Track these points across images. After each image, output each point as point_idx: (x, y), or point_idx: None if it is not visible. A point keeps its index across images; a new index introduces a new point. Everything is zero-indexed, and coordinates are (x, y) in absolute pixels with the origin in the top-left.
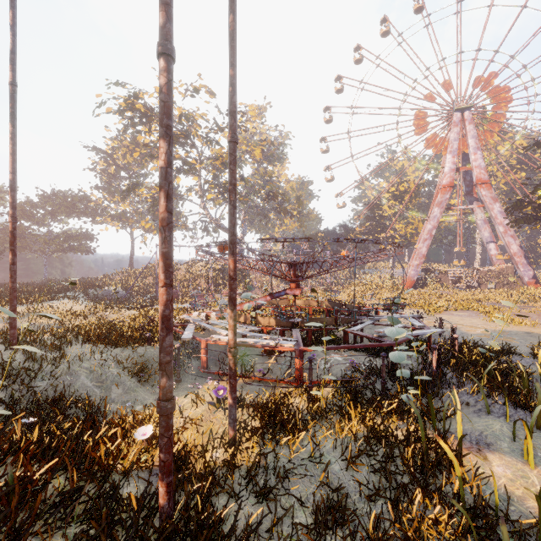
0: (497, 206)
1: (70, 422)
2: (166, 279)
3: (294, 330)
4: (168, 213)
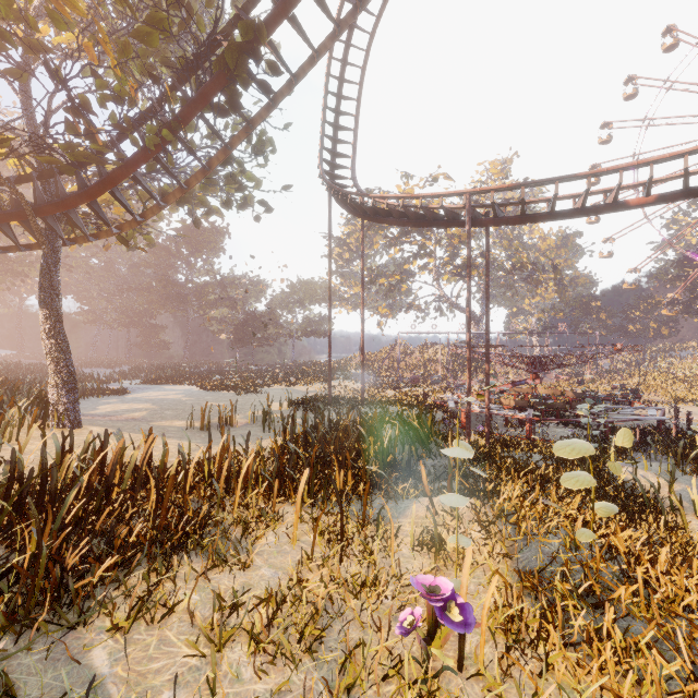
0: None
1: None
2: (469, 376)
3: (529, 409)
4: (469, 355)
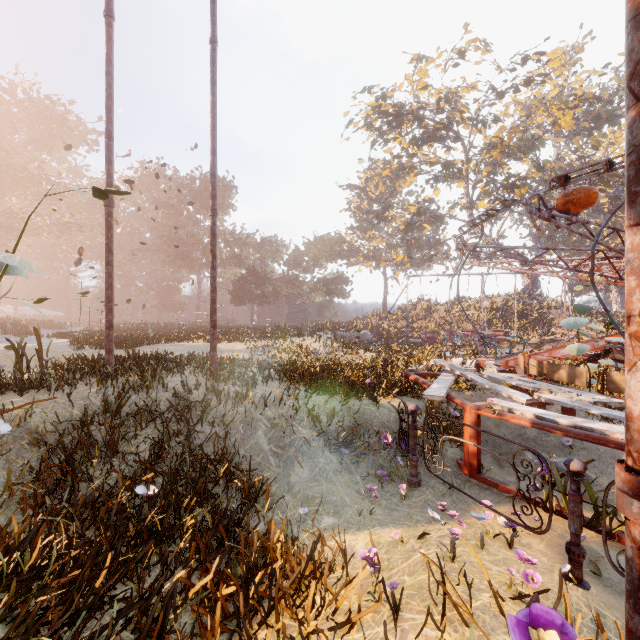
0: None
1: (194, 517)
2: None
3: None
4: None
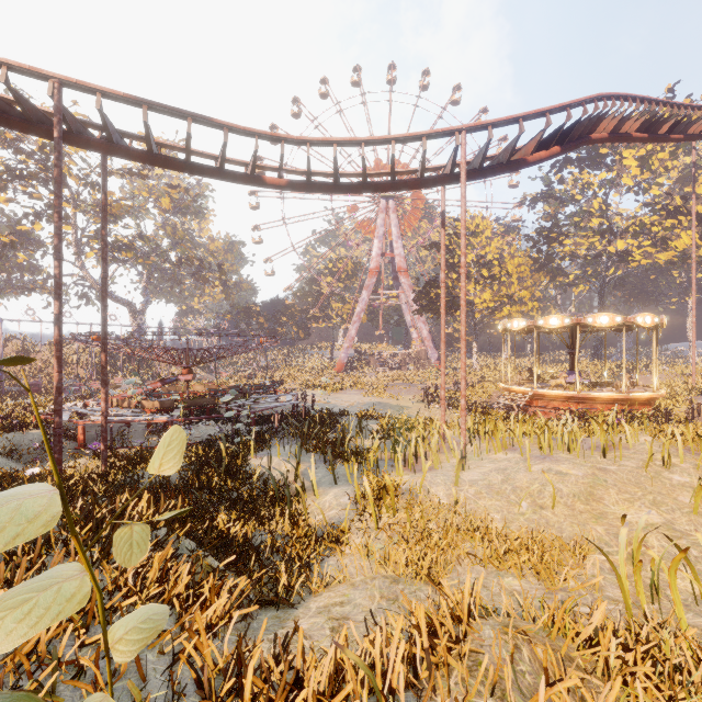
0: (413, 294)
1: None
2: (59, 369)
3: (177, 410)
4: (60, 337)
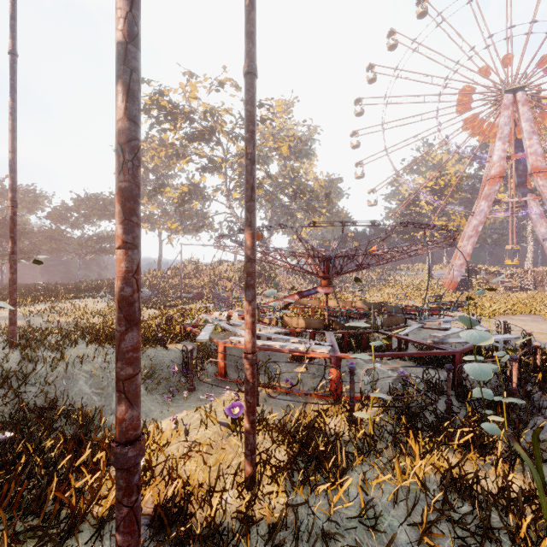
0: None
1: (53, 439)
2: (125, 234)
3: (327, 333)
4: (130, 121)
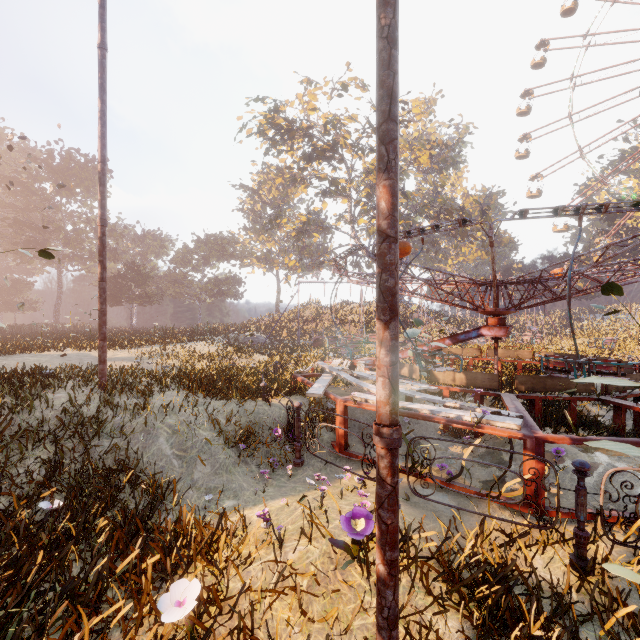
0: None
1: (106, 518)
2: None
3: (506, 396)
4: None
